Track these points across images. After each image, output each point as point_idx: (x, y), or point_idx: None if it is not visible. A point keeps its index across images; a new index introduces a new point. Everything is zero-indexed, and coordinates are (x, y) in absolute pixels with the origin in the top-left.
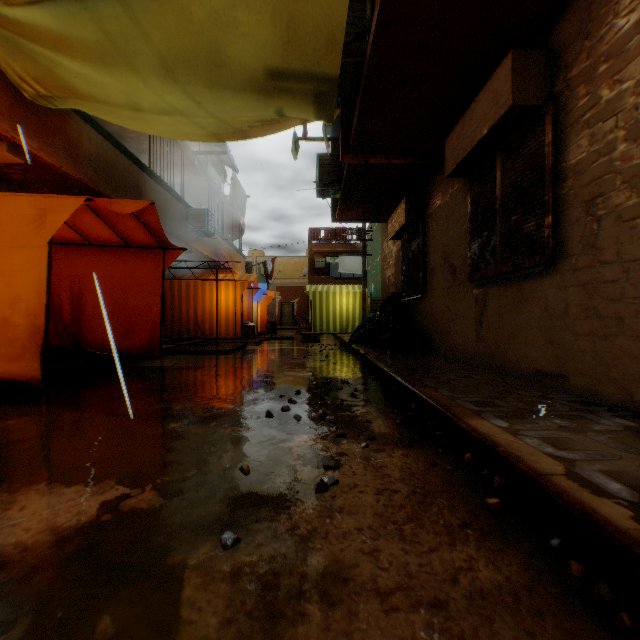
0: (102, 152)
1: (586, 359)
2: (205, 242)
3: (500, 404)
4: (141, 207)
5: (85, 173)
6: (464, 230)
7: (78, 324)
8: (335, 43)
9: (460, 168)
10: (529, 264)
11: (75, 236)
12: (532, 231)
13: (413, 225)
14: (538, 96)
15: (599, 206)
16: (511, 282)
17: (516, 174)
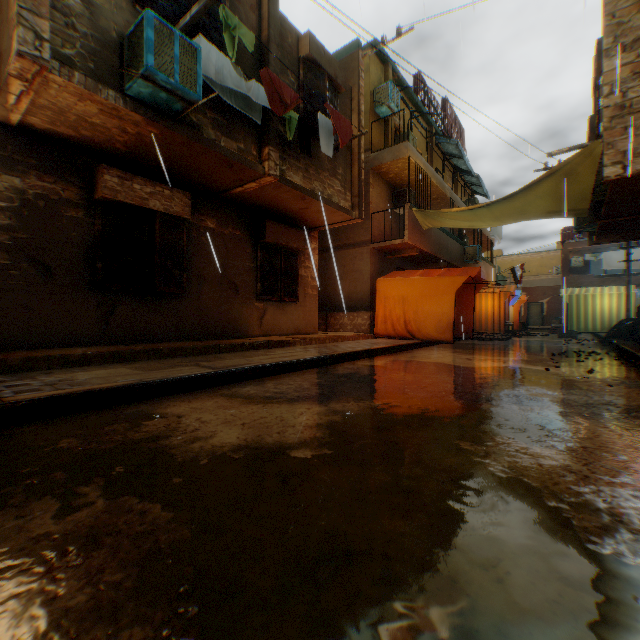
0: (436, 236)
1: None
2: (471, 265)
3: None
4: (477, 271)
5: (432, 250)
6: None
7: None
8: (584, 199)
9: None
10: None
11: None
12: None
13: None
14: None
15: None
16: None
17: None
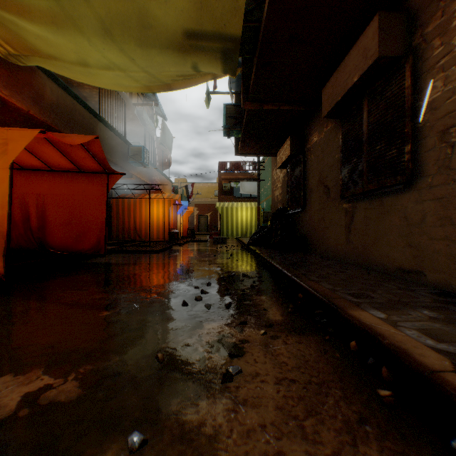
0: (62, 101)
1: (441, 259)
2: (142, 170)
3: (373, 296)
4: (88, 140)
5: (48, 116)
6: (336, 159)
7: (43, 231)
8: (238, 8)
9: (334, 110)
10: (391, 183)
11: (40, 163)
12: (394, 157)
13: (296, 157)
14: (399, 49)
15: (453, 134)
16: (375, 198)
17: (380, 113)
